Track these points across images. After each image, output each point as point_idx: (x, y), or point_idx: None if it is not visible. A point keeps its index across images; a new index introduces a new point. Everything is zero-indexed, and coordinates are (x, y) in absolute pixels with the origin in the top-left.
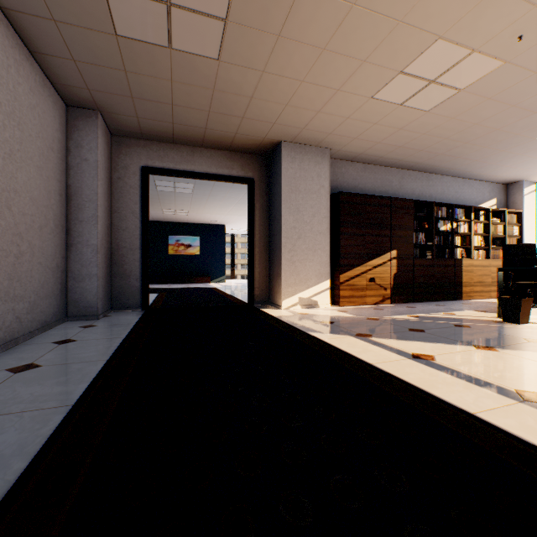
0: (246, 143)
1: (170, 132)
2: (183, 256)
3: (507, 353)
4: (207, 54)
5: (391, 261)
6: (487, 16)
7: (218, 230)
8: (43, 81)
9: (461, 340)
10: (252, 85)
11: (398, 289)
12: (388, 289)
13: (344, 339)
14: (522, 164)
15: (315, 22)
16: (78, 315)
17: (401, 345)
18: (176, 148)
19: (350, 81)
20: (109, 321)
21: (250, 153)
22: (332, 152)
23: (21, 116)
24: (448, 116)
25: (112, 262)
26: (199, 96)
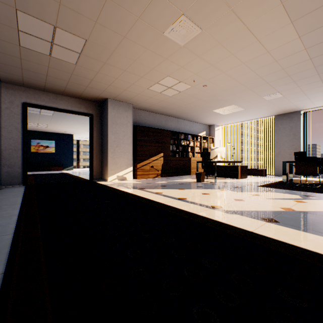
0: (89, 96)
1: (43, 86)
2: (42, 153)
3: (186, 190)
4: (70, 62)
5: (161, 158)
6: (181, 73)
7: (68, 137)
8: None
9: (176, 187)
10: (93, 75)
11: (164, 171)
12: (160, 170)
13: (133, 190)
14: (212, 118)
15: (120, 62)
16: None
17: (154, 190)
18: (46, 94)
19: (137, 82)
20: (5, 191)
21: (91, 101)
22: (134, 105)
23: None
24: (179, 99)
25: (1, 157)
26: (63, 75)
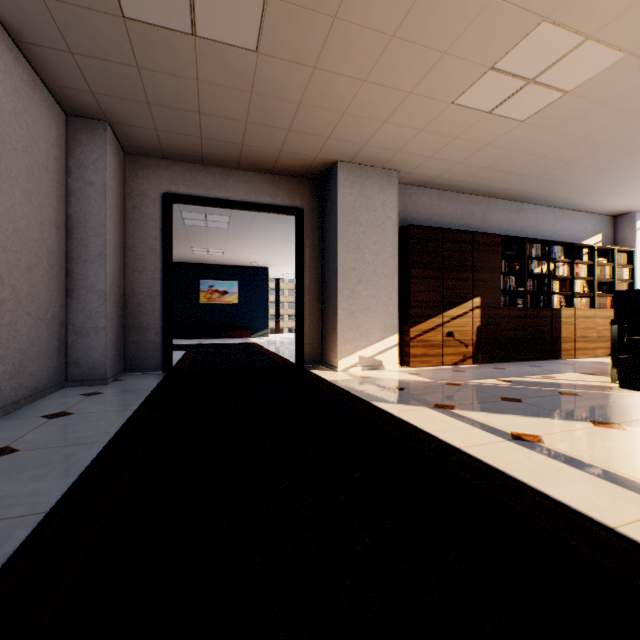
0: (293, 163)
1: (198, 149)
2: (217, 305)
3: (636, 432)
4: (242, 44)
5: (473, 311)
6: None
7: (260, 273)
8: (33, 81)
9: (572, 413)
10: (301, 86)
11: (482, 346)
12: (470, 345)
13: (419, 412)
14: (636, 190)
15: None
16: (81, 379)
17: (494, 420)
18: (206, 171)
19: (425, 81)
20: (120, 387)
21: (298, 177)
22: (401, 175)
23: (1, 123)
24: (548, 127)
25: (125, 312)
26: (233, 102)
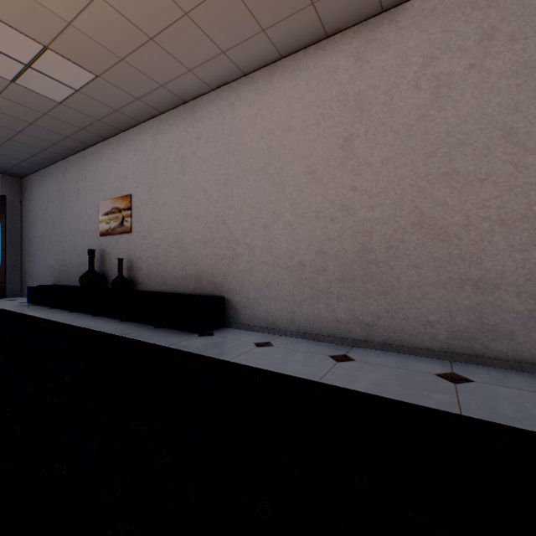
0: None
1: None
2: None
3: None
4: None
5: None
6: None
7: None
8: None
9: None
10: None
11: None
12: None
13: None
14: None
15: None
16: None
17: None
18: None
19: None
20: None
21: None
22: None
23: None
24: None
25: None
26: None
